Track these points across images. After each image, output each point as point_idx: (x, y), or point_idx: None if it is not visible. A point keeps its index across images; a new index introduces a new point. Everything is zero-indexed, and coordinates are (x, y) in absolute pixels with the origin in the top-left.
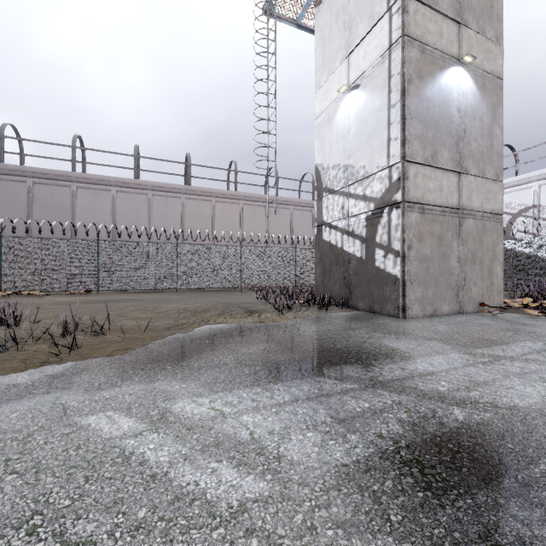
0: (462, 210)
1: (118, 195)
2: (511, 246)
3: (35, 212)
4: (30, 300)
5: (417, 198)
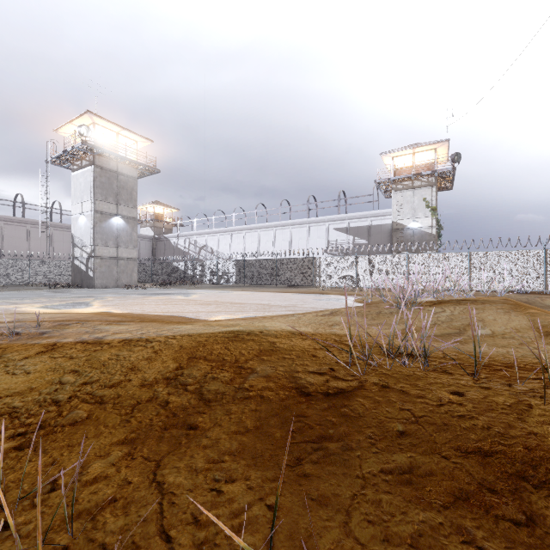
0: (119, 258)
1: None
2: (176, 265)
3: None
4: None
5: (100, 255)
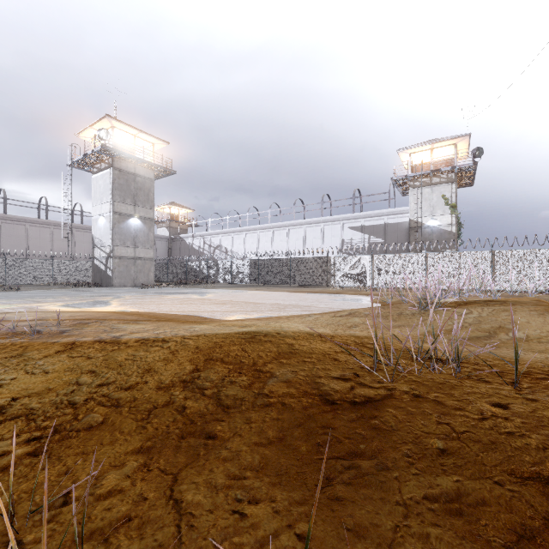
0: (136, 258)
1: None
2: (191, 265)
3: None
4: None
5: (118, 255)
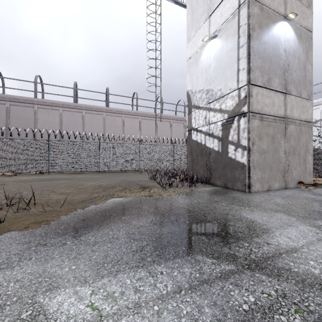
0: (287, 118)
1: (63, 113)
2: None
3: (11, 123)
4: (1, 179)
5: (258, 110)
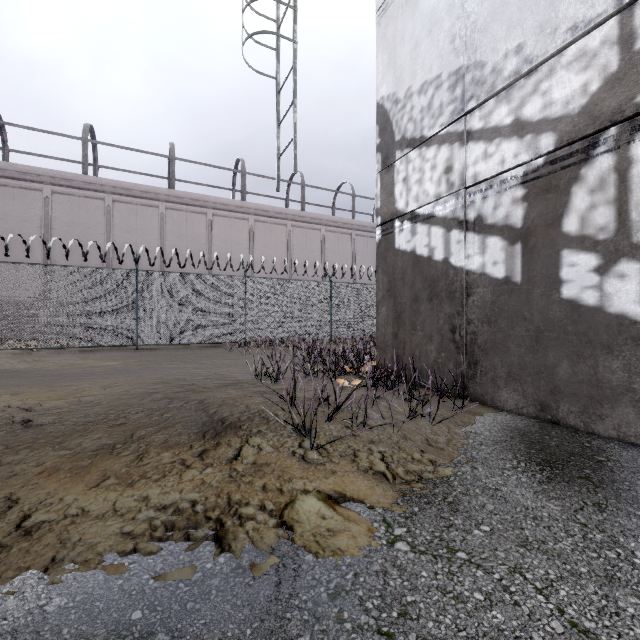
0: None
1: (54, 199)
2: None
3: None
4: None
5: None
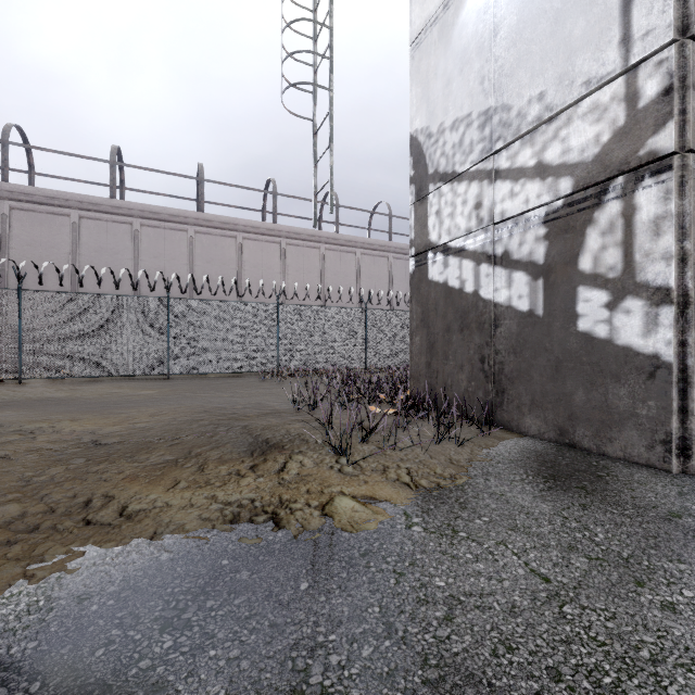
0: None
1: (82, 224)
2: None
3: None
4: None
5: None
